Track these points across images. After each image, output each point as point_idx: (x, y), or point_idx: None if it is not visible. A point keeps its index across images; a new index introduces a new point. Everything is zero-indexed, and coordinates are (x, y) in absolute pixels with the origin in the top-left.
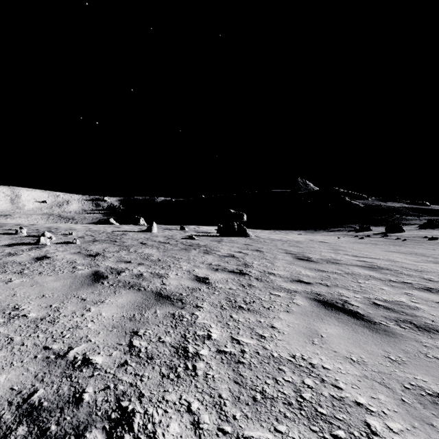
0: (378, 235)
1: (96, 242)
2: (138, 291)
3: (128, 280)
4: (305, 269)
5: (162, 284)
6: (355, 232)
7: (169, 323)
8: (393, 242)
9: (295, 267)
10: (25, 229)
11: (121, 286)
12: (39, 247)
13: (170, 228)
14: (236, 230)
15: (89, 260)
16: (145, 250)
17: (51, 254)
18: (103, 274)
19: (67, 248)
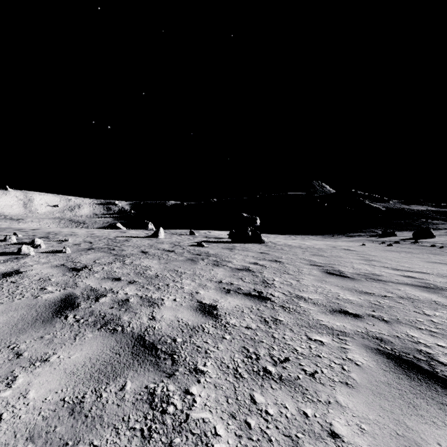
0: (407, 241)
1: (90, 250)
2: (110, 335)
3: (105, 312)
4: (343, 291)
5: (150, 318)
6: (378, 237)
7: (140, 422)
8: (429, 250)
9: (329, 286)
10: (20, 235)
11: (89, 323)
12: (19, 257)
13: (179, 233)
14: (249, 236)
15: (68, 277)
16: (144, 260)
17: (26, 267)
18: (74, 300)
19: (51, 259)
